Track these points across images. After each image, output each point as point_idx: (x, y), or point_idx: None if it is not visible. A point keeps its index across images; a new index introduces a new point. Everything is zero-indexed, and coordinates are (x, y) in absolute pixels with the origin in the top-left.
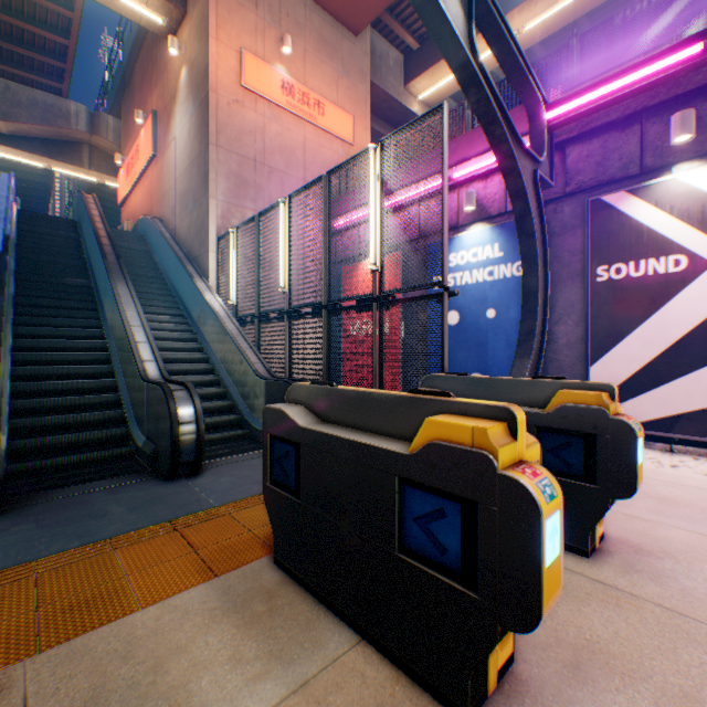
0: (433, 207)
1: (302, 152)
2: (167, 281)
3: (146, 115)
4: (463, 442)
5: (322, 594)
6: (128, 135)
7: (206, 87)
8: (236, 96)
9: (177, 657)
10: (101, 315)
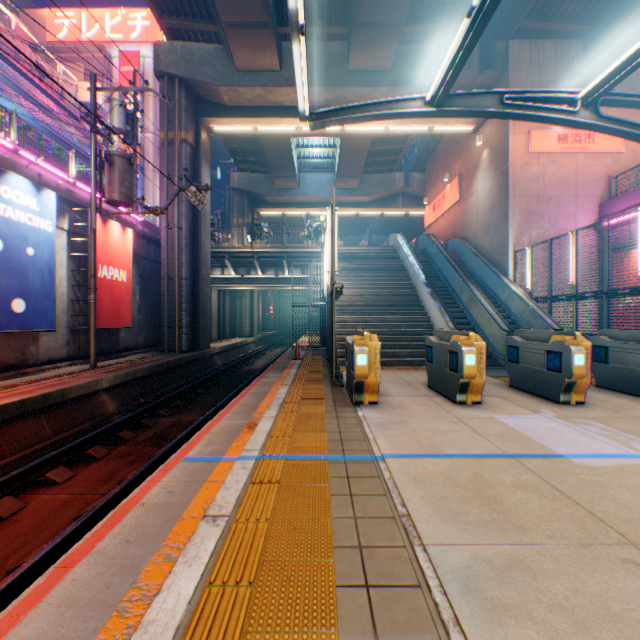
0: None
1: (572, 177)
2: (476, 278)
3: (449, 175)
4: None
5: (616, 389)
6: (430, 185)
7: (504, 164)
8: (524, 161)
9: None
10: (455, 301)
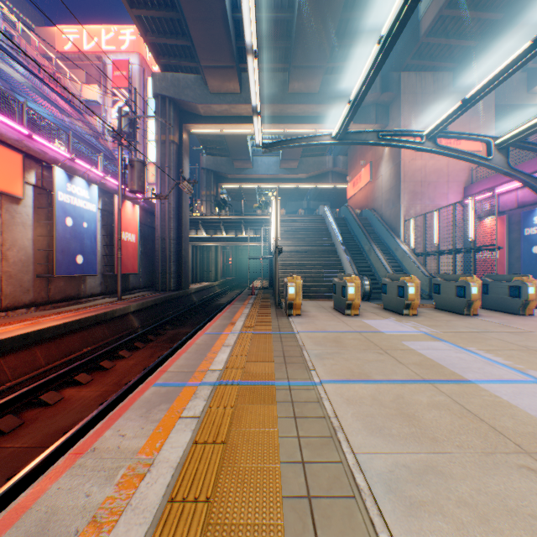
0: (524, 192)
1: (445, 168)
2: (380, 238)
3: (363, 161)
4: (463, 279)
5: (443, 309)
6: (351, 167)
7: (398, 159)
8: (411, 157)
9: (419, 310)
10: (363, 255)
